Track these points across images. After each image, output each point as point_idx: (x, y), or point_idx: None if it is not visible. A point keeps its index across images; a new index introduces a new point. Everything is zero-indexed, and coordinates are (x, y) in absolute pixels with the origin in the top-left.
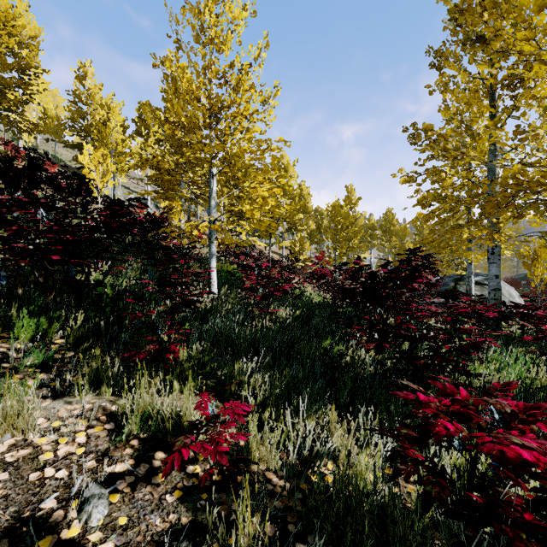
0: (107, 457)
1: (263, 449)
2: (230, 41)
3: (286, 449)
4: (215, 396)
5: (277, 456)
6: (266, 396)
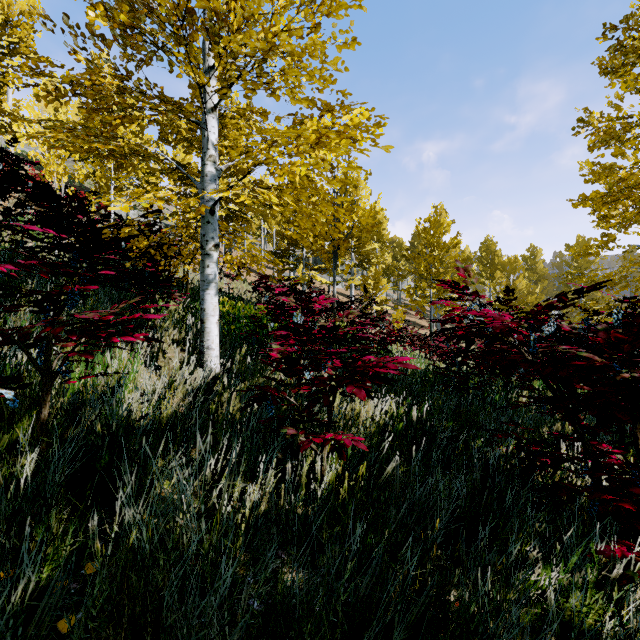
0: None
1: None
2: None
3: None
4: None
5: None
6: None
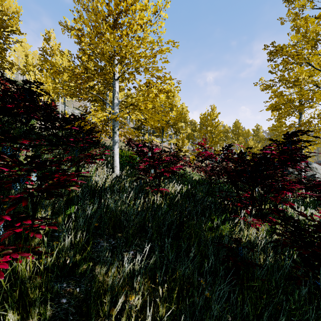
0: None
1: None
2: None
3: None
4: None
5: None
6: None
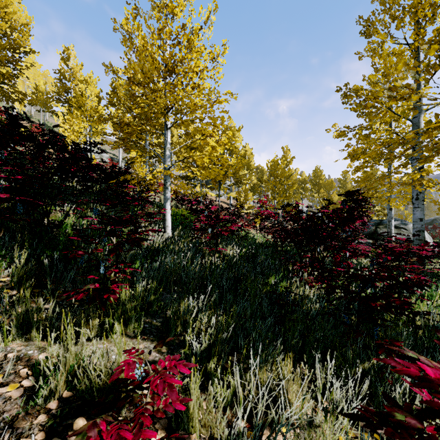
0: (9, 431)
1: (206, 414)
2: (182, 5)
3: (234, 405)
4: (159, 338)
5: (223, 423)
6: (212, 340)
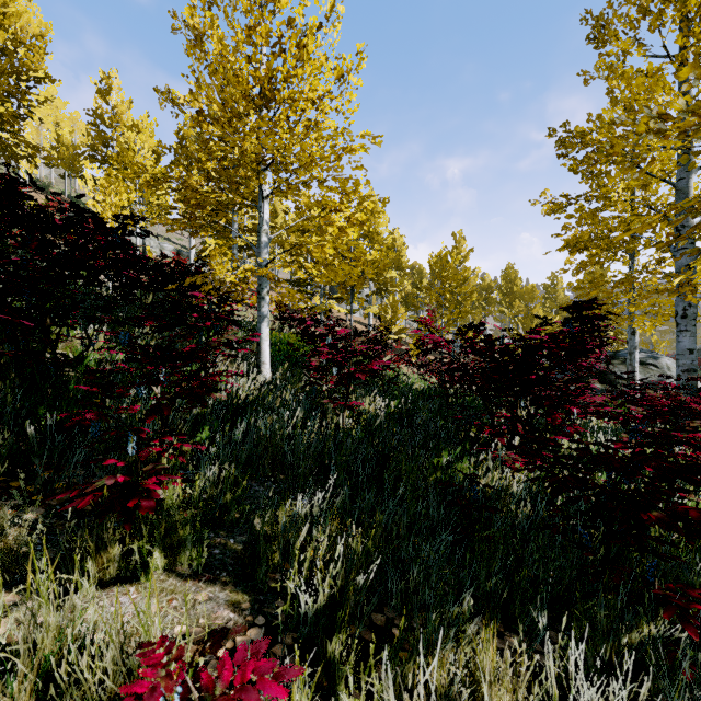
0: None
1: None
2: None
3: None
4: (238, 577)
5: None
6: (336, 587)
